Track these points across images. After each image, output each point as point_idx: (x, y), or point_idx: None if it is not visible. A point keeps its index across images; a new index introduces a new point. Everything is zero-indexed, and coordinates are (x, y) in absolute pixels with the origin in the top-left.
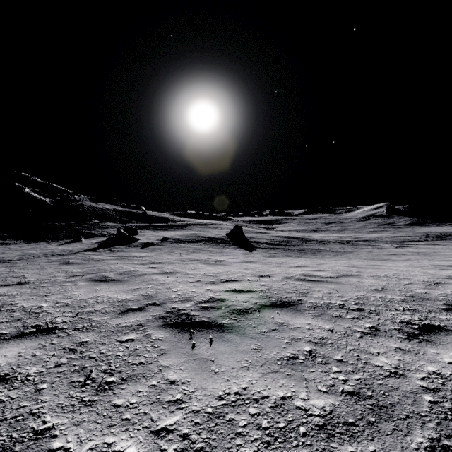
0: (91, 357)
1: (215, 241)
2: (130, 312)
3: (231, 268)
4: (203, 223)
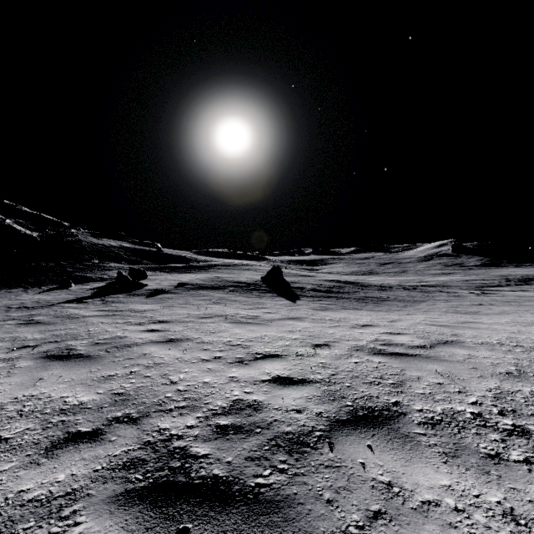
0: None
1: (246, 287)
2: (68, 446)
3: (269, 330)
4: (232, 264)
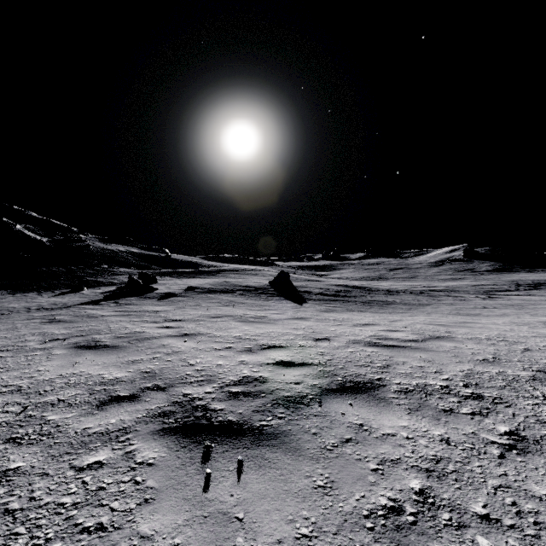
0: (8, 509)
1: (254, 291)
2: (113, 404)
3: (275, 328)
4: (241, 269)
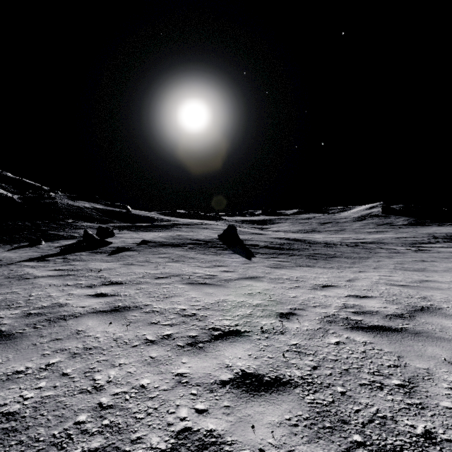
0: None
1: (204, 244)
2: None
3: (227, 294)
4: (192, 223)
